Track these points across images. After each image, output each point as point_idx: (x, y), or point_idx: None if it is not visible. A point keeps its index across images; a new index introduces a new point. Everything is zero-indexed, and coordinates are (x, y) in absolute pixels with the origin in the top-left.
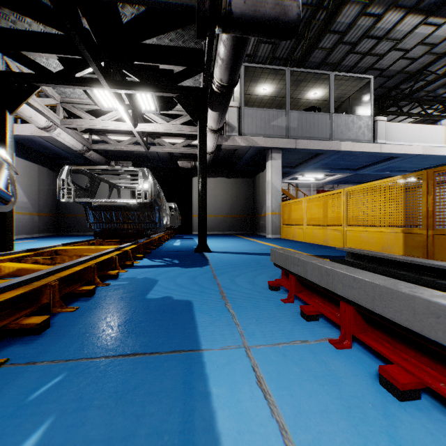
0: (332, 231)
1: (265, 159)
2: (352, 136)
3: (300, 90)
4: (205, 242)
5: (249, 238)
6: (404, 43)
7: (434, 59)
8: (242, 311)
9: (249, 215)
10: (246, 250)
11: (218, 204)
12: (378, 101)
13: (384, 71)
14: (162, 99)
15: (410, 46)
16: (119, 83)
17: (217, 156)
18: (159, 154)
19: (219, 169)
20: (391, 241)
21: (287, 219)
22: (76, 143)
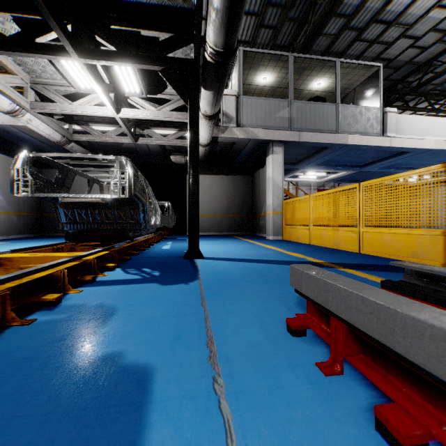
0: (345, 233)
1: (265, 154)
2: (360, 129)
3: (302, 80)
4: (197, 247)
5: (249, 240)
6: (415, 29)
7: (445, 48)
8: (248, 407)
9: (248, 215)
10: (246, 256)
11: (215, 203)
12: (383, 95)
13: (391, 61)
14: (148, 80)
15: (420, 33)
16: (91, 52)
17: (213, 151)
18: (150, 148)
19: (216, 166)
20: (426, 246)
21: (290, 218)
22: (53, 133)
